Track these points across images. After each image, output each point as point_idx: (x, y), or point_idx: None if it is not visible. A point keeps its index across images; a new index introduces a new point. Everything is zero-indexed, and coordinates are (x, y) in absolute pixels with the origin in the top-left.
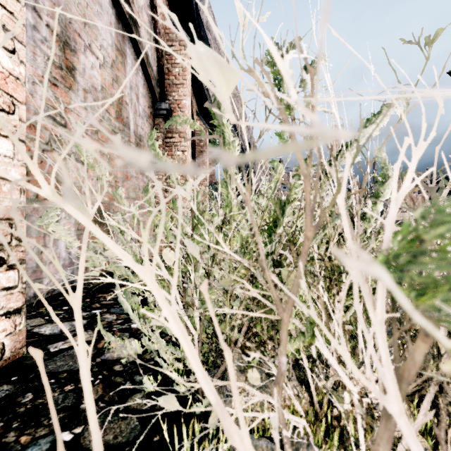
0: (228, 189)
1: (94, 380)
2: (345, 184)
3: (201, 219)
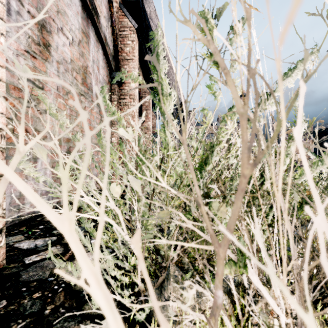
0: (166, 133)
1: (57, 288)
2: (301, 116)
3: (142, 158)
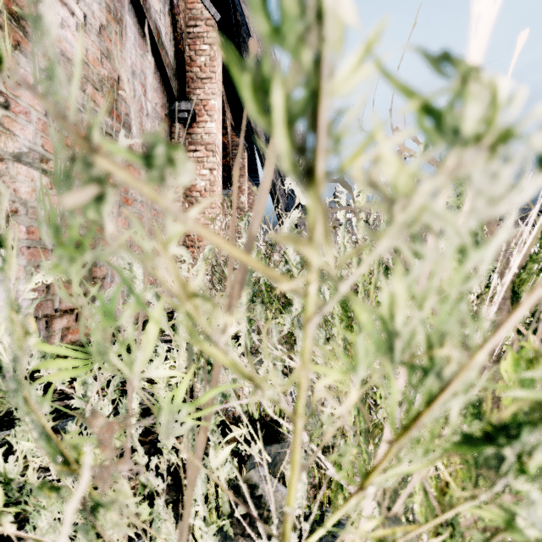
0: None
1: None
2: None
3: None
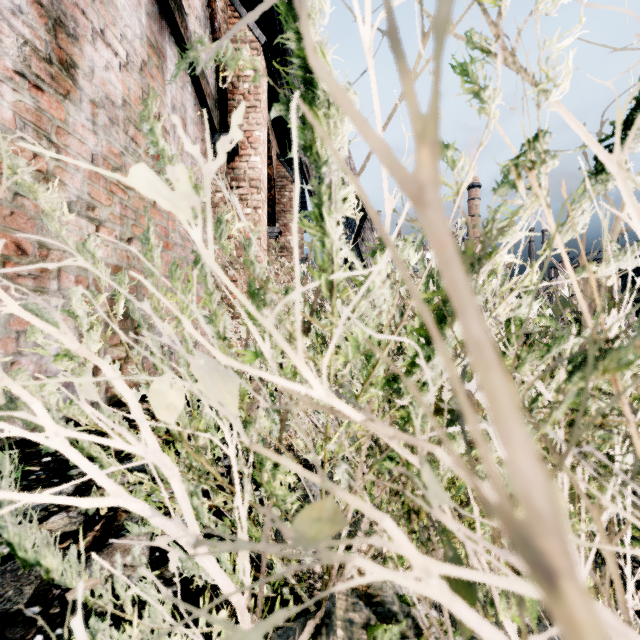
0: (325, 223)
1: None
2: None
3: (234, 292)
